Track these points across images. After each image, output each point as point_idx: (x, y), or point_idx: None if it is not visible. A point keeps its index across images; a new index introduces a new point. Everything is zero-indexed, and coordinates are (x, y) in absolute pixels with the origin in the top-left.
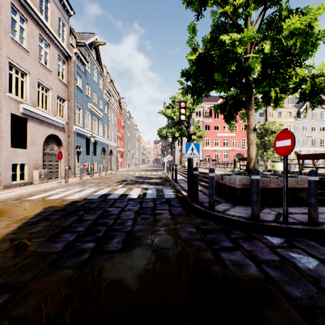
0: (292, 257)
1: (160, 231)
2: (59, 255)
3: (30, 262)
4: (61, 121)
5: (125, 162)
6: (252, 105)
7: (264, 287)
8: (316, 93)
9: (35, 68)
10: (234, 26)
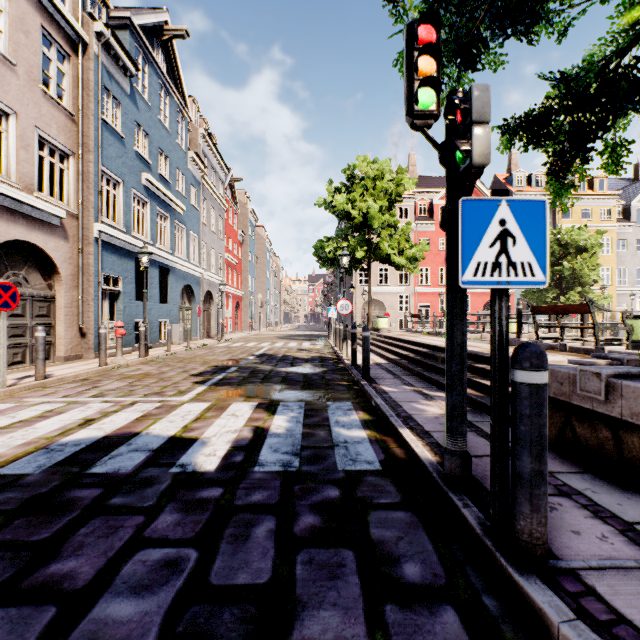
0: None
1: None
2: None
3: None
4: (49, 206)
5: (244, 320)
6: None
7: None
8: None
9: None
10: None
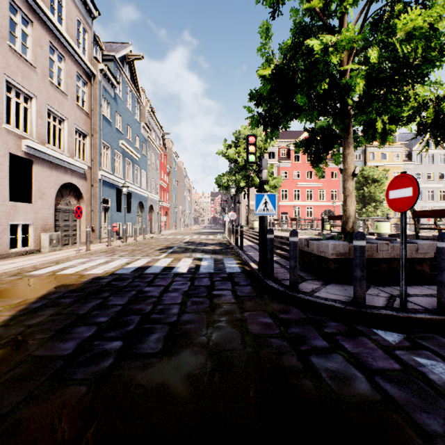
0: (419, 364)
1: (220, 323)
2: (68, 361)
3: (22, 373)
4: (80, 164)
5: (170, 222)
6: (350, 141)
7: (384, 416)
8: (441, 122)
9: (44, 90)
10: (325, 28)
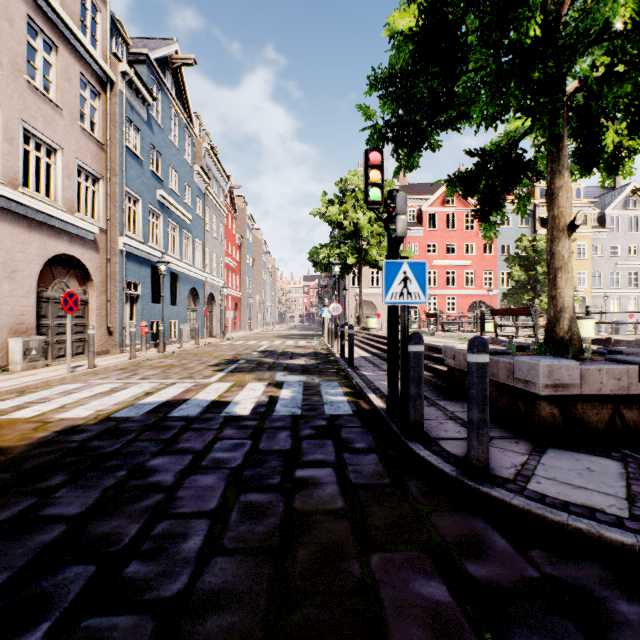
0: None
1: (305, 607)
2: None
3: None
4: (86, 224)
5: (243, 320)
6: (564, 163)
7: None
8: None
9: (15, 94)
10: None
